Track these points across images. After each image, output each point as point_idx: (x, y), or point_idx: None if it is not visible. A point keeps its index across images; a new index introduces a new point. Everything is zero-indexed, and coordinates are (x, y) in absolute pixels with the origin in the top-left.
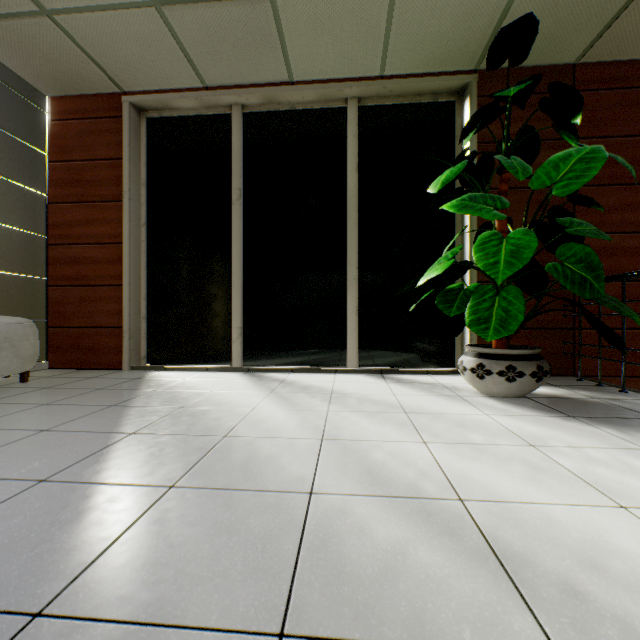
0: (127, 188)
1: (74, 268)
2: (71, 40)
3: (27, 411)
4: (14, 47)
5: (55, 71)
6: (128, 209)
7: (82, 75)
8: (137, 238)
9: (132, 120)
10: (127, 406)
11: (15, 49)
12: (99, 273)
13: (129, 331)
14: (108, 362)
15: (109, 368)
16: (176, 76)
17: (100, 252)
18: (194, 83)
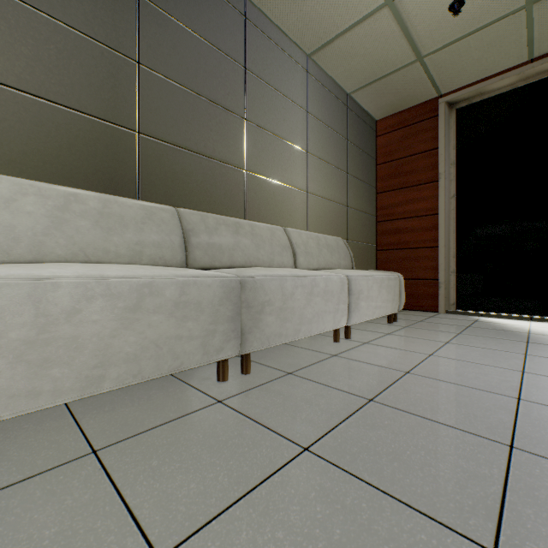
0: (442, 170)
1: (395, 236)
2: (423, 71)
3: (460, 337)
4: (378, 94)
5: (395, 100)
6: (443, 186)
7: (413, 95)
8: (447, 208)
9: (445, 115)
10: (545, 344)
11: (378, 95)
12: (416, 239)
13: (444, 282)
14: (424, 306)
15: (425, 310)
16: (502, 62)
17: (417, 223)
18: (518, 61)
